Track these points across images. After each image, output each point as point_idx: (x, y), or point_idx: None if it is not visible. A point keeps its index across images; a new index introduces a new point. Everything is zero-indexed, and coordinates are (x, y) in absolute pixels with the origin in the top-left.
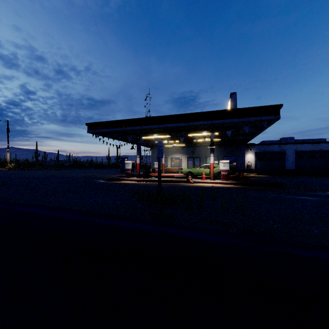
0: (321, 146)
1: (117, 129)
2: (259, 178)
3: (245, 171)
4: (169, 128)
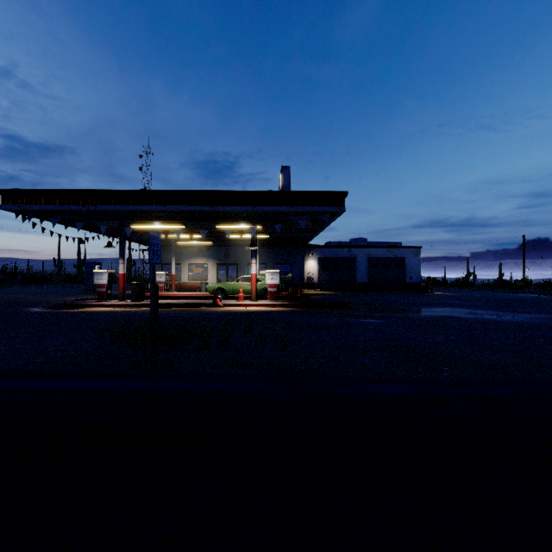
0: (396, 251)
1: (76, 208)
2: (322, 296)
3: (306, 287)
4: (182, 212)
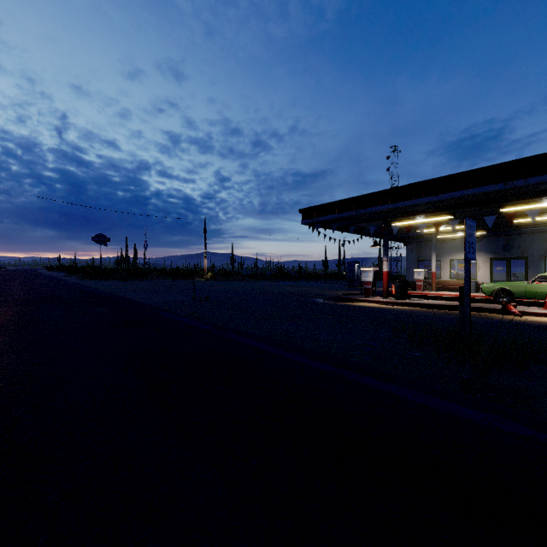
0: None
1: (350, 214)
2: None
3: None
4: (454, 200)
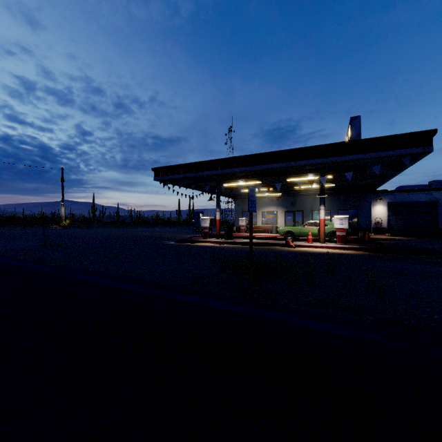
0: None
1: (192, 175)
2: (395, 241)
3: (373, 231)
4: (260, 171)
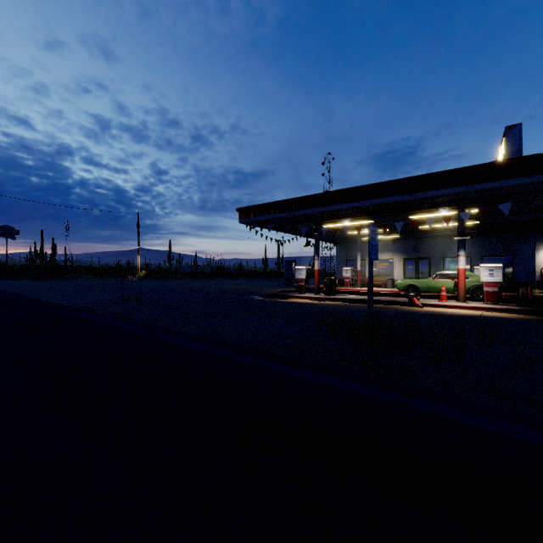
0: None
1: (284, 215)
2: None
3: (537, 286)
4: (373, 207)
